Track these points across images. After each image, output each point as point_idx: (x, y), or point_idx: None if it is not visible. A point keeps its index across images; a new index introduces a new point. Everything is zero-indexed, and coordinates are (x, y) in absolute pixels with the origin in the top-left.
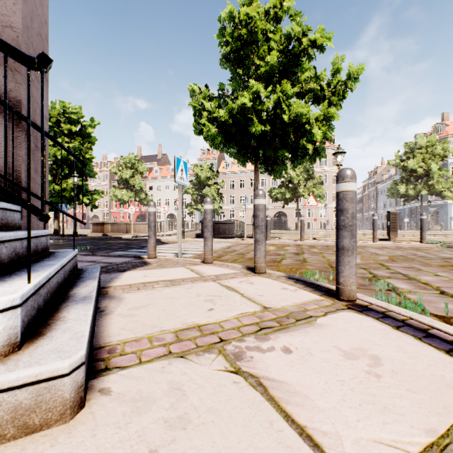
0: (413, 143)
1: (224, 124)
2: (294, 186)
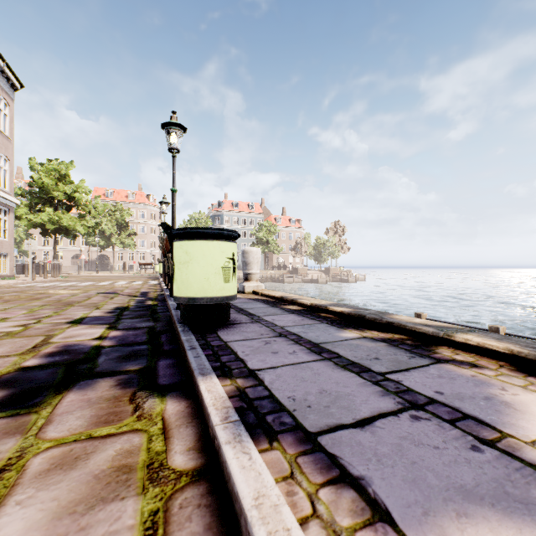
0: (191, 216)
1: (33, 220)
2: (112, 234)
